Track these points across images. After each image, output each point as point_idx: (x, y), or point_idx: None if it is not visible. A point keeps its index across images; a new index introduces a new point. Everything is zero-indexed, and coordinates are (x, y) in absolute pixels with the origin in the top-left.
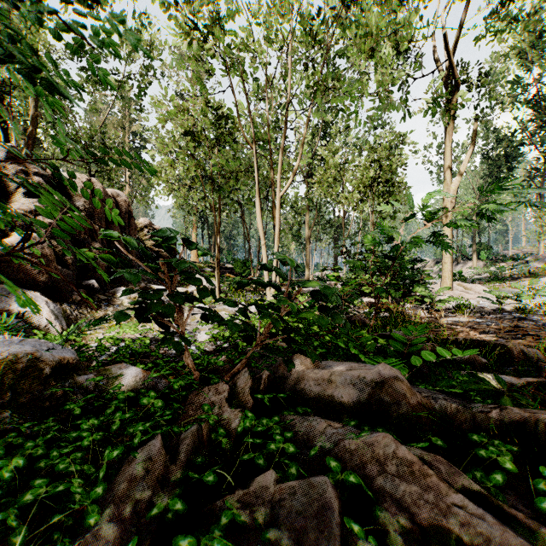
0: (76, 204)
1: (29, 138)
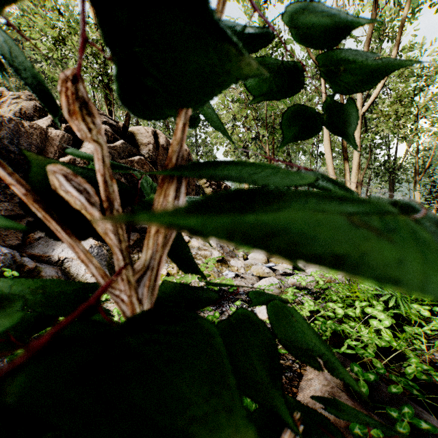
0: (142, 152)
1: (126, 116)
